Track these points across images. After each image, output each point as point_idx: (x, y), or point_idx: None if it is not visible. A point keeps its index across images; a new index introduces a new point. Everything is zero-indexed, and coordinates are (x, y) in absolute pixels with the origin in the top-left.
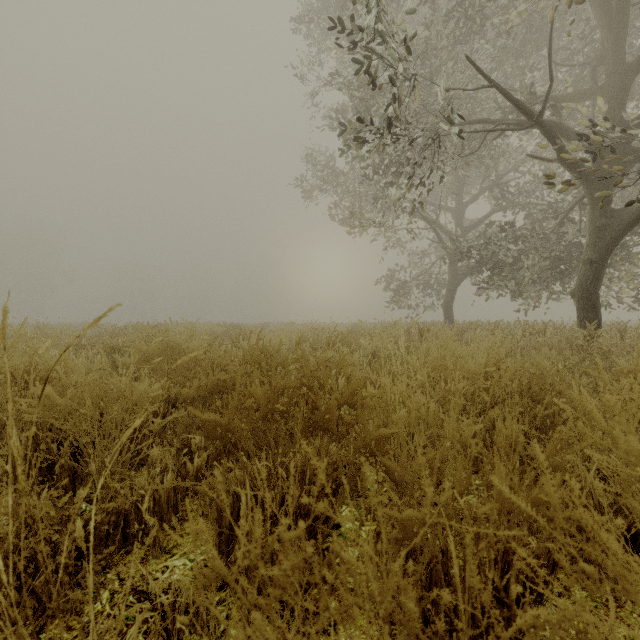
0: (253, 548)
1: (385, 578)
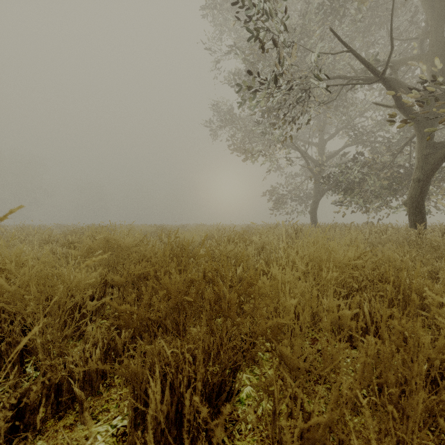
0: None
1: None
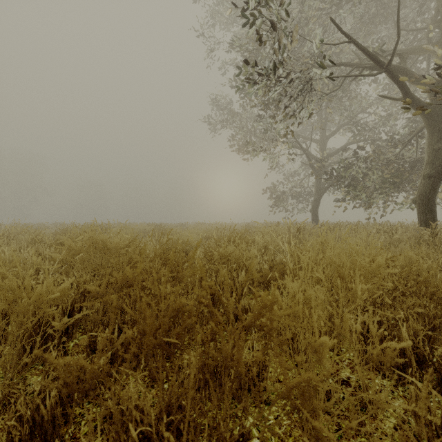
0: None
1: None
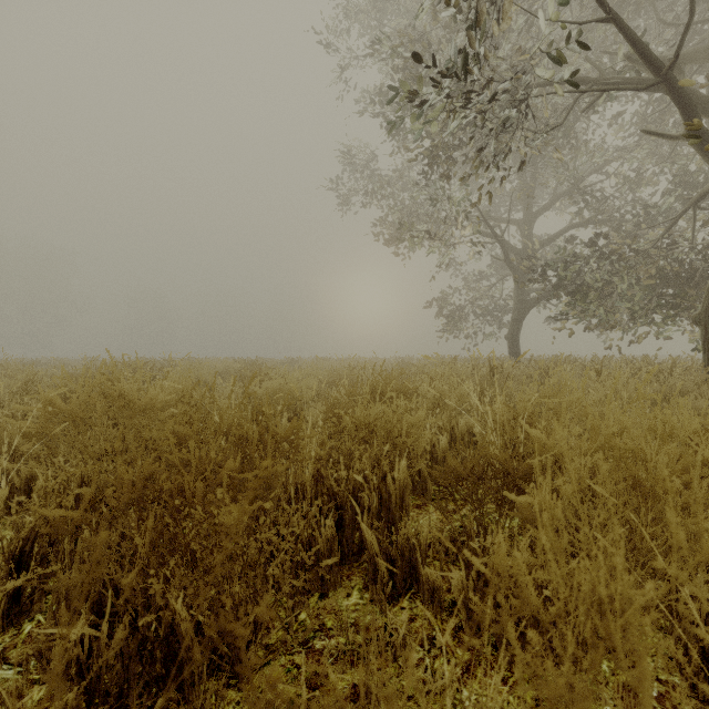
0: None
1: None
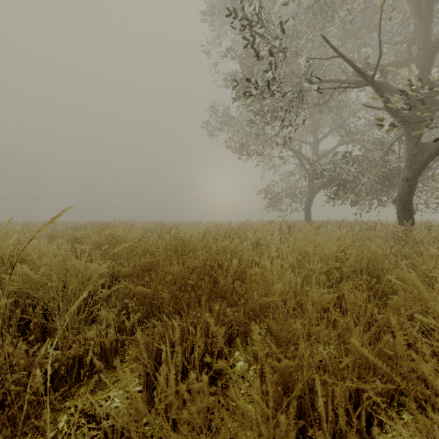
0: (169, 390)
1: (271, 422)
